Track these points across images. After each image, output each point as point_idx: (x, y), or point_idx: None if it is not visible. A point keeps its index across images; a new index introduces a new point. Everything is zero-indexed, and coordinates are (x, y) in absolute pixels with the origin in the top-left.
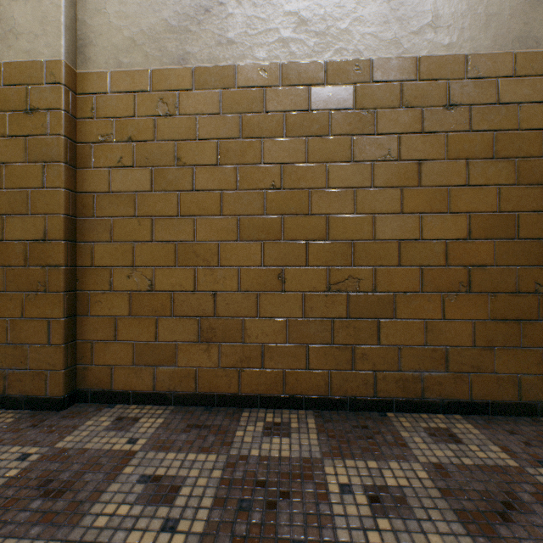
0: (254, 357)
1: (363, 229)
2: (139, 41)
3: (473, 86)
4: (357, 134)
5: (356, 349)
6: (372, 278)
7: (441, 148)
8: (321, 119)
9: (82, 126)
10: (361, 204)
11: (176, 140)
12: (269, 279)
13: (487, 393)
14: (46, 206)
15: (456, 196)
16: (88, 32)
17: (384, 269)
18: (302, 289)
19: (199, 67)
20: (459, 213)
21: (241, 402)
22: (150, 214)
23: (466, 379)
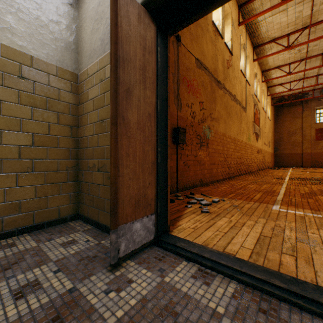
0: None
1: None
2: None
3: (36, 72)
4: None
5: None
6: None
7: (17, 98)
8: None
9: None
10: None
11: None
12: None
13: (44, 218)
14: None
15: (26, 124)
16: None
17: None
18: None
19: None
20: (28, 133)
21: None
22: None
23: (32, 214)
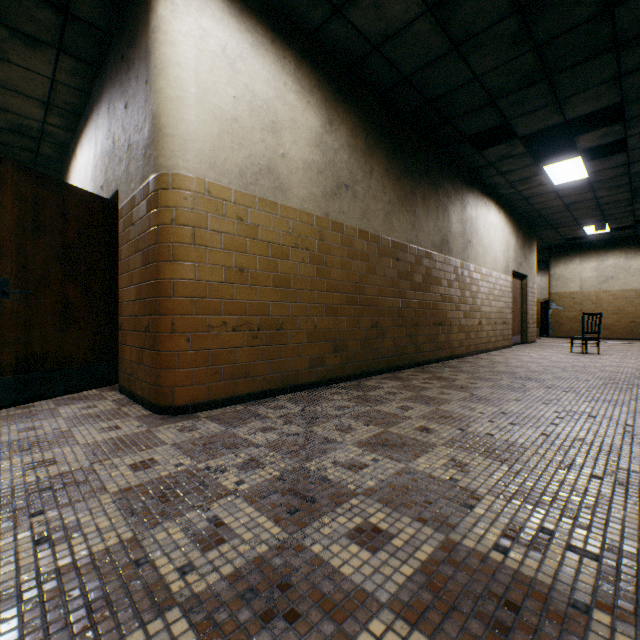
0: (614, 332)
1: (636, 314)
2: (591, 287)
3: None
4: (634, 299)
5: (634, 331)
6: (638, 321)
7: None
8: (627, 297)
9: (580, 299)
10: (635, 310)
11: (598, 301)
12: (617, 321)
13: None
14: (575, 311)
15: None
16: (581, 285)
17: (639, 319)
18: (623, 322)
19: (603, 290)
20: None
21: (611, 339)
22: (593, 311)
23: None
